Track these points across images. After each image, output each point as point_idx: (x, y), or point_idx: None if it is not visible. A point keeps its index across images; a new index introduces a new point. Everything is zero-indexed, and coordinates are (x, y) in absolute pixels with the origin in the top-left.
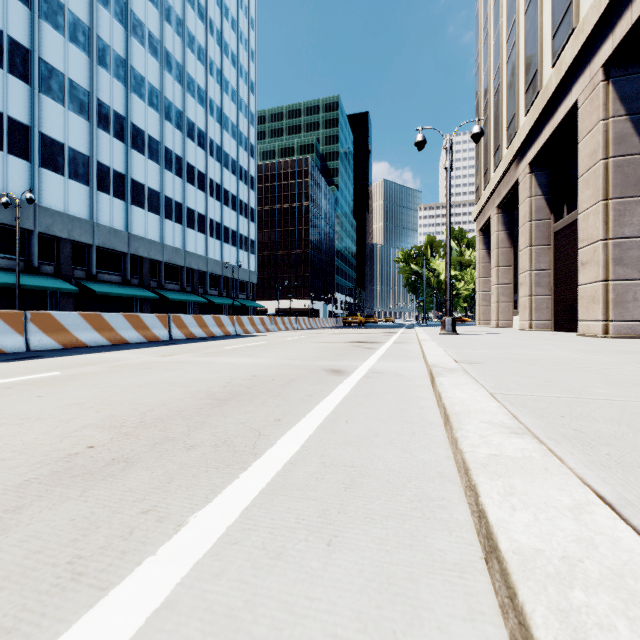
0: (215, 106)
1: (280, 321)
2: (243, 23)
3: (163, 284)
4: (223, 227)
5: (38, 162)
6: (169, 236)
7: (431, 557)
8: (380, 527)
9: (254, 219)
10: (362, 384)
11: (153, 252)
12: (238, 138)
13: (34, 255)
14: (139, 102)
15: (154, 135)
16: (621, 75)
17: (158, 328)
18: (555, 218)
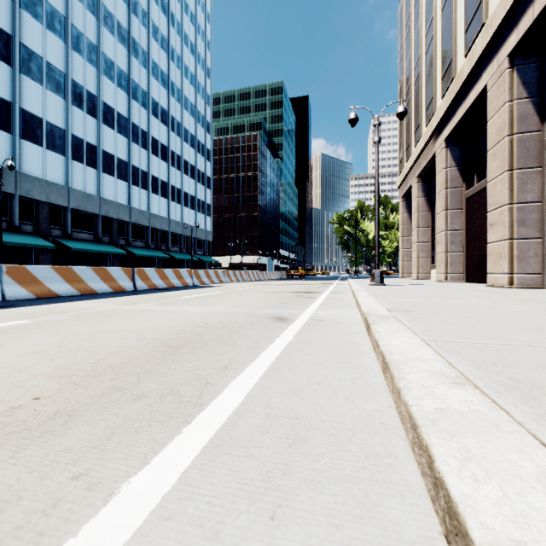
0: (176, 88)
1: (232, 274)
2: (200, 17)
3: (130, 242)
4: (183, 193)
5: (19, 134)
6: (136, 200)
7: (385, 533)
8: (327, 493)
9: (210, 186)
10: (304, 331)
11: (122, 214)
12: (196, 116)
13: (15, 216)
14: (109, 83)
15: (122, 112)
16: (524, 63)
17: (124, 280)
18: (467, 186)
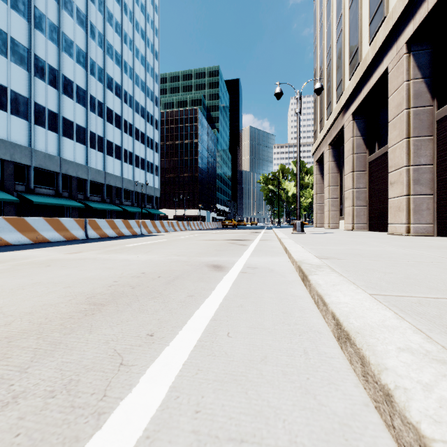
0: (128, 67)
1: (176, 224)
2: (149, 8)
3: (88, 196)
4: (134, 155)
5: None
6: (93, 161)
7: None
8: None
9: (158, 150)
10: (240, 280)
11: (80, 172)
12: (146, 91)
13: None
14: (69, 59)
15: (81, 85)
16: (418, 50)
17: (76, 229)
18: (369, 152)
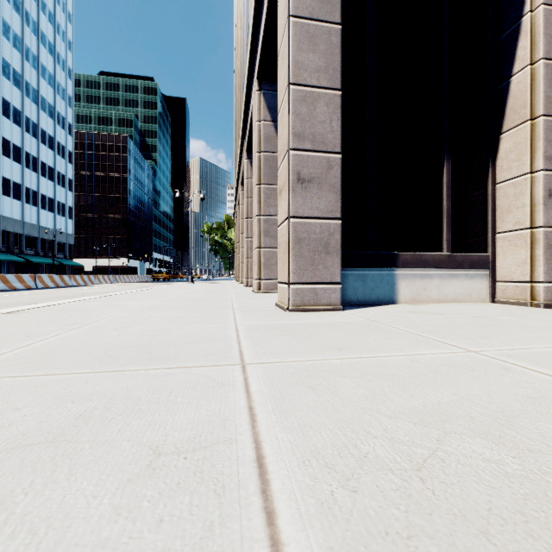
0: (32, 88)
1: (102, 278)
2: (61, 17)
3: None
4: (40, 195)
5: None
6: None
7: None
8: None
9: (72, 188)
10: None
11: None
12: (55, 117)
13: None
14: None
15: None
16: None
17: (30, 282)
18: None
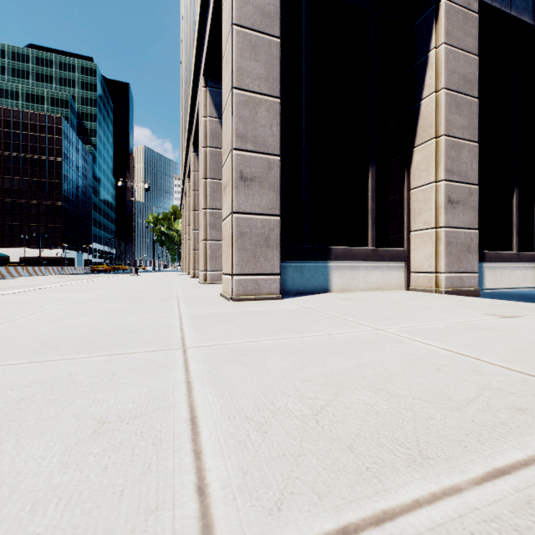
0: None
1: (31, 269)
2: None
3: None
4: None
5: None
6: None
7: None
8: None
9: None
10: None
11: None
12: None
13: None
14: None
15: None
16: None
17: None
18: None
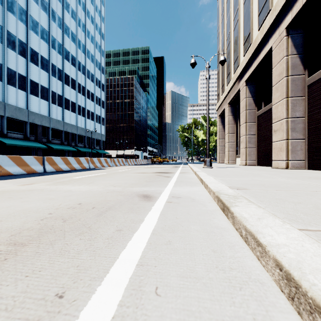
0: (81, 44)
1: (116, 161)
2: (98, 1)
3: (50, 140)
4: (86, 110)
5: None
6: (54, 113)
7: None
8: None
9: (104, 106)
10: (167, 211)
11: (44, 122)
12: (95, 62)
13: None
14: (35, 36)
15: (44, 56)
16: (294, 33)
17: (35, 165)
18: (258, 109)
